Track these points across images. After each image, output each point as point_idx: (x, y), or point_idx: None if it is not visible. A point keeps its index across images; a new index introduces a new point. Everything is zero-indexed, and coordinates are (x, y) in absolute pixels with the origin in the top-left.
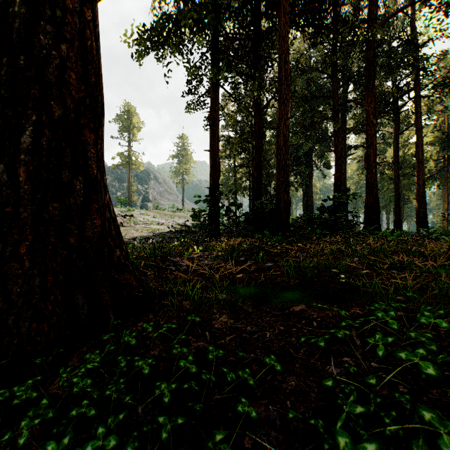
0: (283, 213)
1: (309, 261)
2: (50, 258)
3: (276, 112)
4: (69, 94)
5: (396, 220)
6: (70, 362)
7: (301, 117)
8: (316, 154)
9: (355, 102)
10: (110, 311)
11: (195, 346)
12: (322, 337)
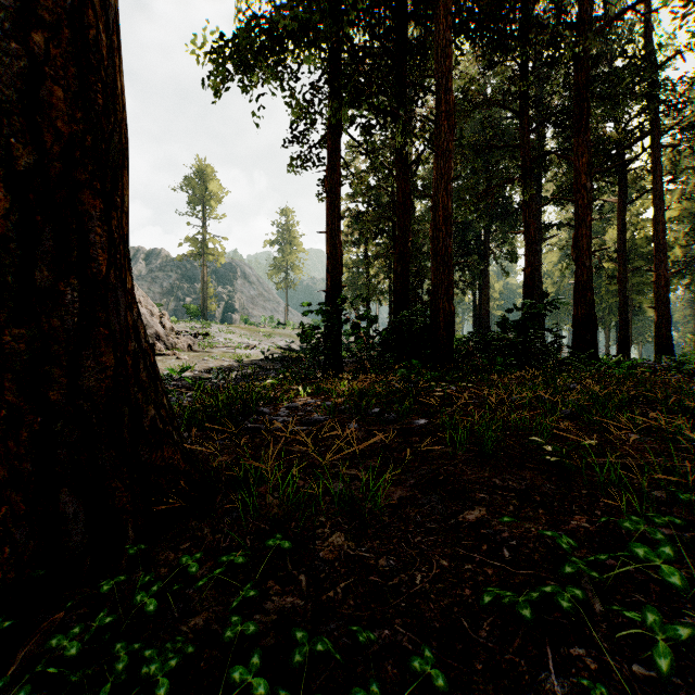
0: (443, 331)
1: (488, 418)
2: (4, 433)
3: (432, 171)
4: (50, 126)
5: (621, 341)
6: (24, 649)
7: (471, 178)
8: (495, 237)
9: (557, 154)
10: (129, 524)
11: (278, 607)
12: (525, 596)
